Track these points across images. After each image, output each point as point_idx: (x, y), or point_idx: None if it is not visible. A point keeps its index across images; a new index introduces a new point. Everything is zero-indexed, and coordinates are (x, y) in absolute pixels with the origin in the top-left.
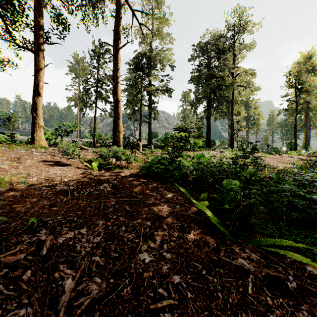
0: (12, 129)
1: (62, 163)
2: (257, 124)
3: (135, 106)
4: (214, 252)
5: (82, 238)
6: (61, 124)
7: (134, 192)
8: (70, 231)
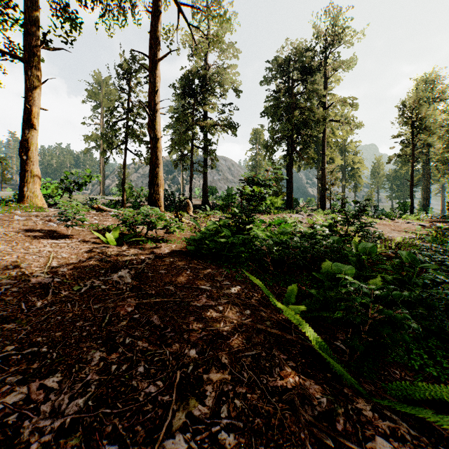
0: (1, 181)
1: (57, 234)
2: (358, 176)
3: (184, 148)
4: (324, 422)
5: (44, 404)
6: (69, 173)
7: (172, 285)
8: (20, 385)
